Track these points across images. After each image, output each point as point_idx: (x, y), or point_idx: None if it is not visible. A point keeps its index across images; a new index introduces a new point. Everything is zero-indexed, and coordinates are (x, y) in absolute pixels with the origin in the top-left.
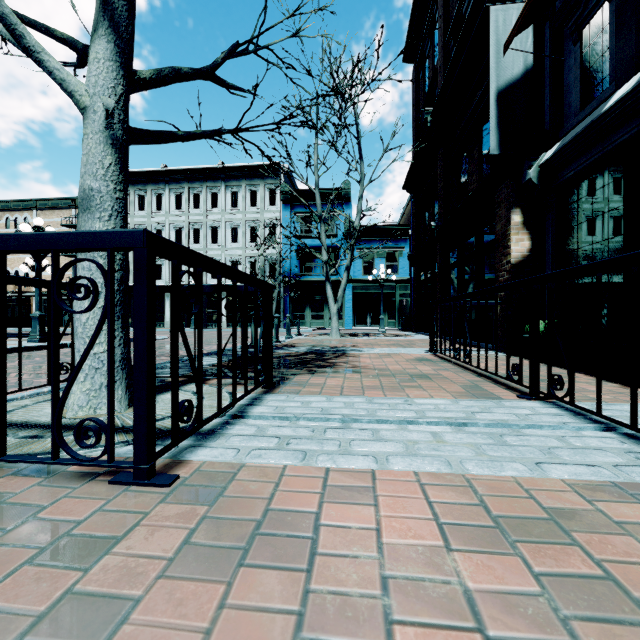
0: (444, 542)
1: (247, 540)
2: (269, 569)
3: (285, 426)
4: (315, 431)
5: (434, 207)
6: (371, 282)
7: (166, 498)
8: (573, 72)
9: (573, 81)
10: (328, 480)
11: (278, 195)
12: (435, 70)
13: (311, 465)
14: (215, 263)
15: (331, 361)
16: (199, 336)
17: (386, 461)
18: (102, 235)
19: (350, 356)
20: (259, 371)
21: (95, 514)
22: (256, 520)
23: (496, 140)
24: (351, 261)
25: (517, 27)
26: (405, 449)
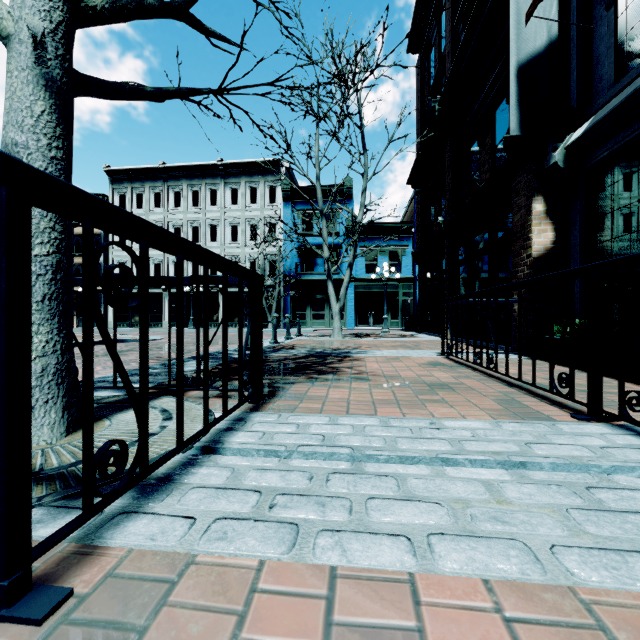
0: None
1: None
2: None
3: (271, 469)
4: (313, 479)
5: (441, 202)
6: (374, 281)
7: None
8: (605, 41)
9: (605, 51)
10: (334, 598)
11: (278, 192)
12: (442, 57)
13: (305, 560)
14: (170, 236)
15: (333, 366)
16: (141, 342)
17: (429, 550)
18: None
19: (354, 360)
20: (245, 383)
21: None
22: None
23: (516, 120)
24: (354, 258)
25: None
26: (453, 519)
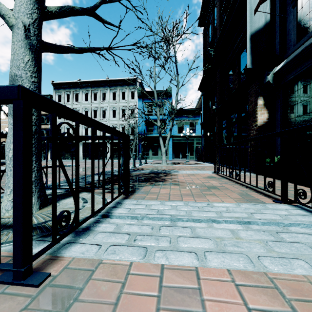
0: None
1: None
2: None
3: (134, 224)
4: (153, 228)
5: (214, 99)
6: (182, 137)
7: (34, 298)
8: (292, 23)
9: (292, 28)
10: (163, 277)
11: (135, 94)
12: (215, 29)
13: (150, 262)
14: (88, 119)
15: (162, 178)
16: (76, 166)
17: (204, 258)
18: None
19: (172, 175)
20: (121, 186)
21: None
22: None
23: (250, 60)
24: (172, 126)
25: None
26: (216, 245)
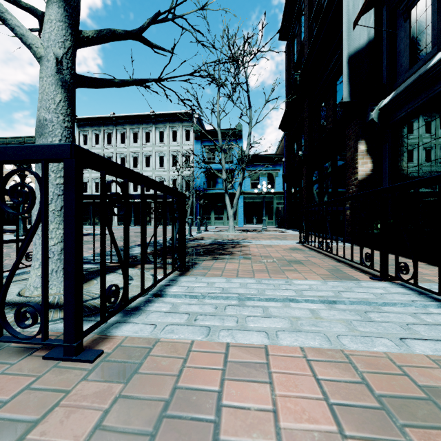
0: (335, 423)
1: (155, 420)
2: None
3: (194, 304)
4: (217, 308)
5: (301, 141)
6: (256, 194)
7: (90, 373)
8: (404, 41)
9: (404, 48)
10: (228, 355)
11: (192, 133)
12: (302, 44)
13: (214, 340)
14: (138, 175)
15: (229, 250)
16: (125, 233)
17: (276, 336)
18: (36, 148)
19: (242, 246)
20: (175, 259)
21: (24, 390)
22: (165, 397)
23: (347, 91)
24: (243, 179)
25: (364, 8)
26: (290, 325)
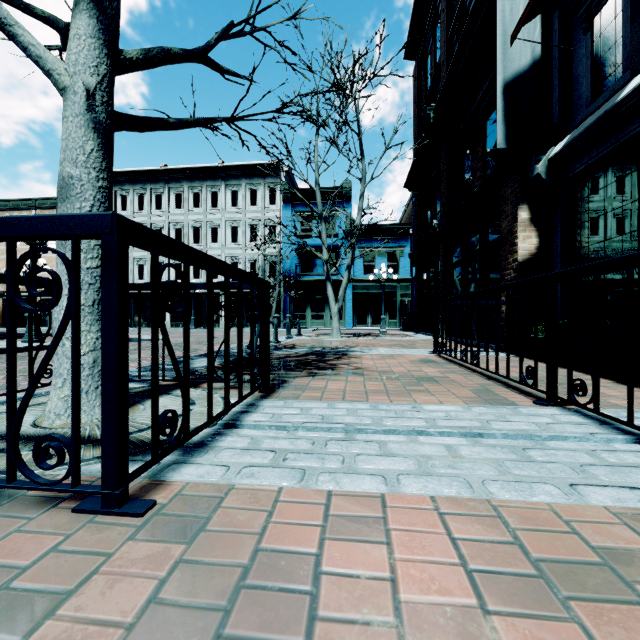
0: (476, 596)
1: (230, 593)
2: (256, 639)
3: (282, 437)
4: (315, 443)
5: (436, 205)
6: (372, 282)
7: (138, 531)
8: (583, 62)
9: (583, 72)
10: (330, 506)
11: (278, 194)
12: (437, 66)
13: (310, 487)
14: (204, 256)
15: (332, 362)
16: (185, 338)
17: (397, 482)
18: (64, 219)
19: (352, 357)
20: (255, 374)
21: (49, 554)
22: (243, 563)
23: (503, 134)
24: (352, 260)
25: (525, 15)
26: (417, 466)
